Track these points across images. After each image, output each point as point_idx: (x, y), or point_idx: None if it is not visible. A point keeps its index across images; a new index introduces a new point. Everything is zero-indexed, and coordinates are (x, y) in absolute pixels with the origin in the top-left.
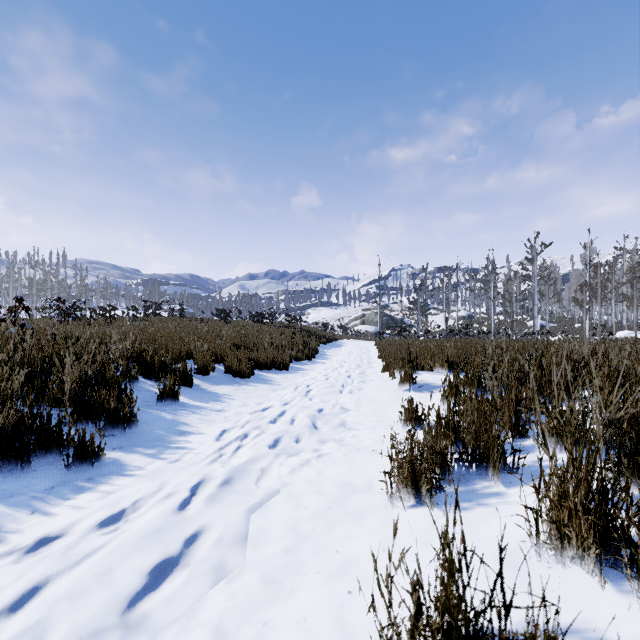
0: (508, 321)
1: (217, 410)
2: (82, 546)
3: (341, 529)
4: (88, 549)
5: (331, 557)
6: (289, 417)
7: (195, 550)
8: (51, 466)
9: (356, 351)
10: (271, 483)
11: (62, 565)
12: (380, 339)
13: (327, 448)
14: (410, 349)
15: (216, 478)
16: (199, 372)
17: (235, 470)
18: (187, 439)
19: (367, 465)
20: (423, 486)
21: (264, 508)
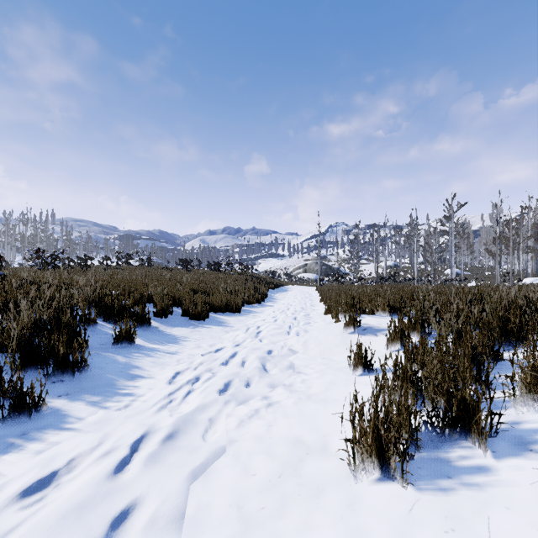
0: (428, 270)
1: (171, 352)
2: None
3: (295, 511)
4: None
5: None
6: (239, 360)
7: None
8: None
9: (300, 295)
10: (217, 439)
11: None
12: (320, 285)
13: (276, 395)
14: (349, 294)
15: (158, 433)
16: (158, 315)
17: (180, 423)
18: (137, 384)
19: (319, 417)
20: (392, 458)
21: (207, 475)
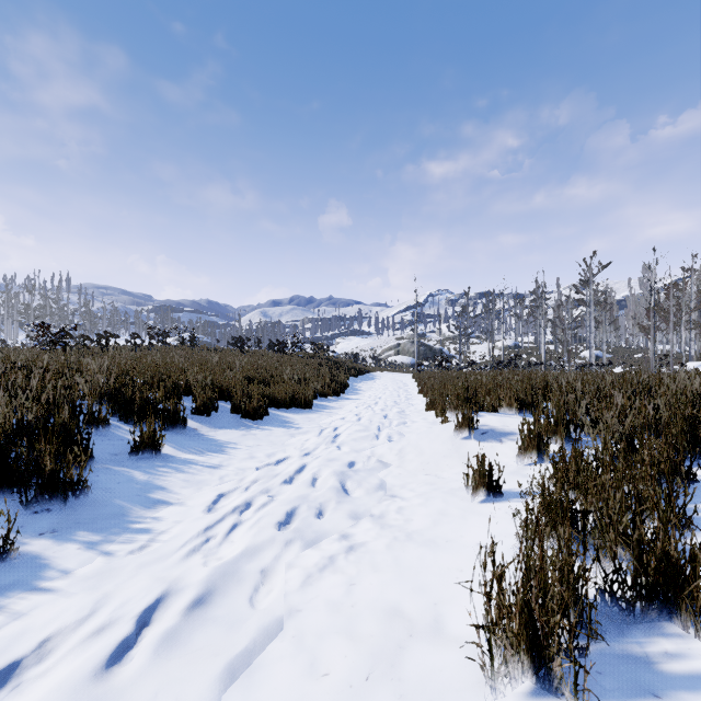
0: (559, 351)
1: (211, 466)
2: None
3: None
4: None
5: None
6: (308, 477)
7: None
8: None
9: (392, 385)
10: (270, 608)
11: None
12: (418, 371)
13: (361, 532)
14: (458, 383)
15: (179, 598)
16: (198, 412)
17: (215, 579)
18: (158, 514)
19: (426, 571)
20: (557, 660)
21: (250, 674)
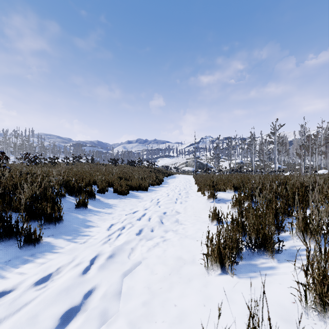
0: (261, 165)
1: (108, 213)
2: (20, 300)
3: (177, 289)
4: (23, 302)
5: (171, 309)
6: (147, 217)
7: (88, 303)
8: (11, 247)
9: (183, 180)
10: (136, 257)
11: (5, 314)
12: (195, 174)
13: (168, 235)
14: (212, 179)
15: (105, 254)
16: (99, 192)
17: (116, 249)
18: (90, 230)
19: (191, 246)
20: (226, 262)
21: (132, 274)
